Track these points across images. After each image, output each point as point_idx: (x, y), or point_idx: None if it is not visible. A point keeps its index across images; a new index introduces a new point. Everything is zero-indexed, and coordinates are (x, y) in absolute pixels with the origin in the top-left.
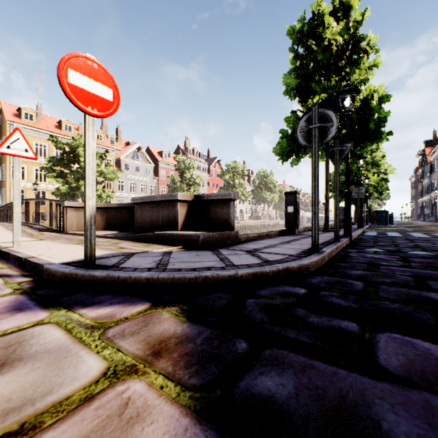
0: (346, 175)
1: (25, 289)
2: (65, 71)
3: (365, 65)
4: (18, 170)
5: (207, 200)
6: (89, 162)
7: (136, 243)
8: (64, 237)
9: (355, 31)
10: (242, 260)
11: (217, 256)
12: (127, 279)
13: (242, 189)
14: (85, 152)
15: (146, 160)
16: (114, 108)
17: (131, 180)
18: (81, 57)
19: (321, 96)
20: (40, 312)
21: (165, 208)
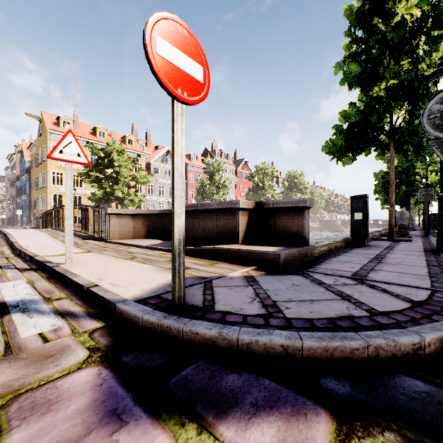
0: (441, 175)
1: (103, 349)
2: (152, 37)
3: (442, 43)
4: (70, 177)
5: (272, 208)
6: (178, 166)
7: (195, 260)
8: (110, 247)
9: (439, 1)
10: (374, 299)
11: (327, 289)
12: (251, 344)
13: (272, 191)
14: (173, 153)
15: None
16: (204, 92)
17: (160, 183)
18: (170, 19)
19: (389, 83)
20: (153, 430)
21: (222, 217)
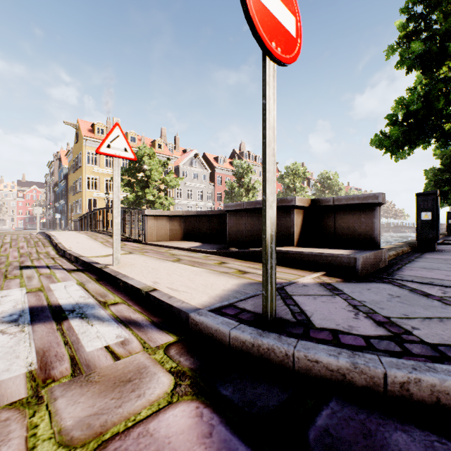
0: None
1: (189, 374)
2: None
3: None
4: (117, 173)
5: (333, 206)
6: (270, 141)
7: (247, 263)
8: (149, 249)
9: None
10: None
11: (445, 303)
12: (408, 384)
13: (303, 193)
14: (265, 124)
15: (202, 166)
16: (296, 50)
17: (189, 187)
18: None
19: None
20: None
21: None
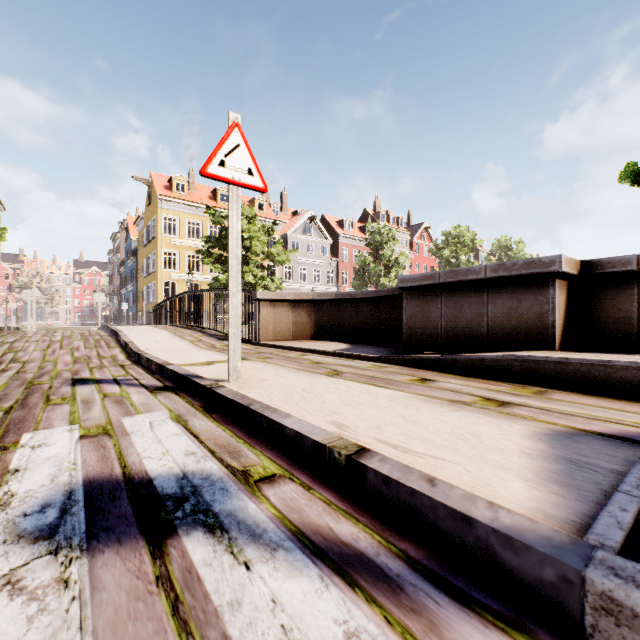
0: None
1: None
2: None
3: None
4: (235, 214)
5: (636, 272)
6: None
7: (476, 382)
8: (269, 352)
9: None
10: None
11: None
12: None
13: None
14: None
15: (320, 234)
16: None
17: (301, 264)
18: None
19: None
20: None
21: (502, 295)
